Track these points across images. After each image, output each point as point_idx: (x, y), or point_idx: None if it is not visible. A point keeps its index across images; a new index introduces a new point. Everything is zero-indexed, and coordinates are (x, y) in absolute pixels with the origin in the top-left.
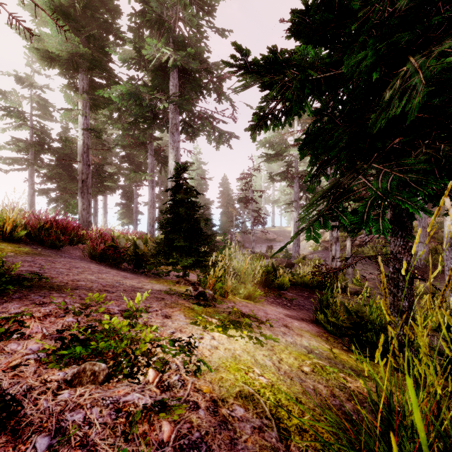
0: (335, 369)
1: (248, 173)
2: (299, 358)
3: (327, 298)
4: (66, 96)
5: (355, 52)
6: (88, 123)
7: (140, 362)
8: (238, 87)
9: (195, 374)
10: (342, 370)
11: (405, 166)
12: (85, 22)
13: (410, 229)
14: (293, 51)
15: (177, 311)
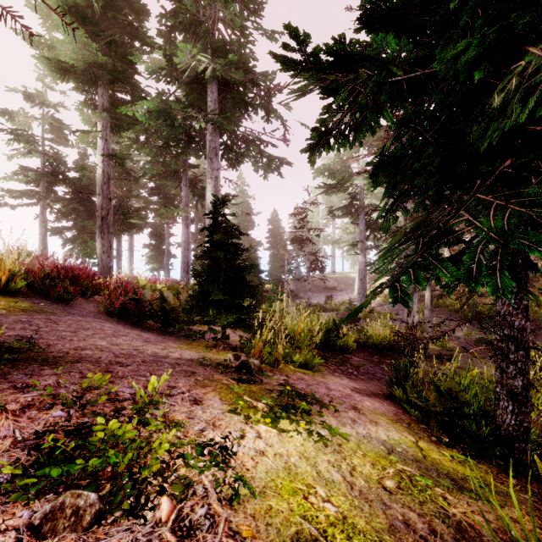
0: (428, 481)
1: (303, 207)
2: (377, 464)
3: (405, 366)
4: (82, 115)
5: (453, 41)
6: (109, 147)
7: (150, 484)
8: (292, 93)
9: (231, 504)
10: (438, 481)
11: (526, 197)
12: (105, 25)
13: (525, 282)
14: (367, 43)
15: (211, 393)
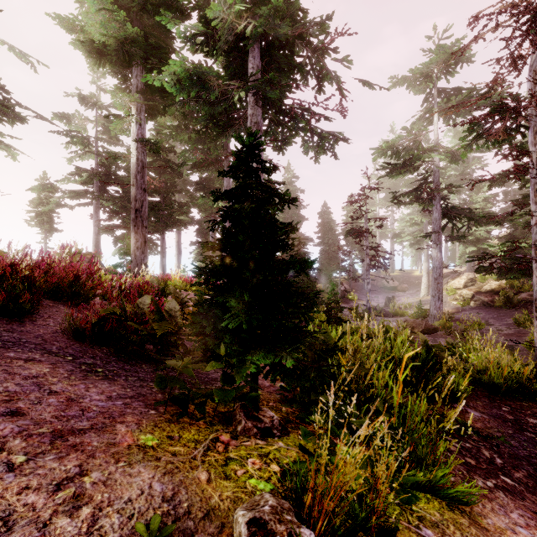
0: None
1: (360, 194)
2: None
3: None
4: (113, 97)
5: None
6: (144, 133)
7: None
8: None
9: None
10: None
11: None
12: None
13: None
14: None
15: None
